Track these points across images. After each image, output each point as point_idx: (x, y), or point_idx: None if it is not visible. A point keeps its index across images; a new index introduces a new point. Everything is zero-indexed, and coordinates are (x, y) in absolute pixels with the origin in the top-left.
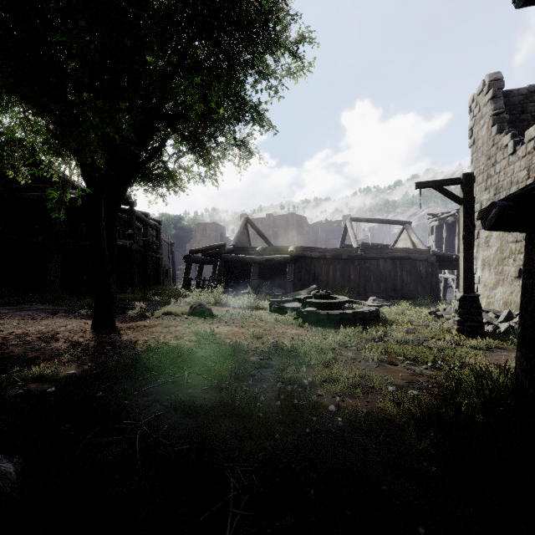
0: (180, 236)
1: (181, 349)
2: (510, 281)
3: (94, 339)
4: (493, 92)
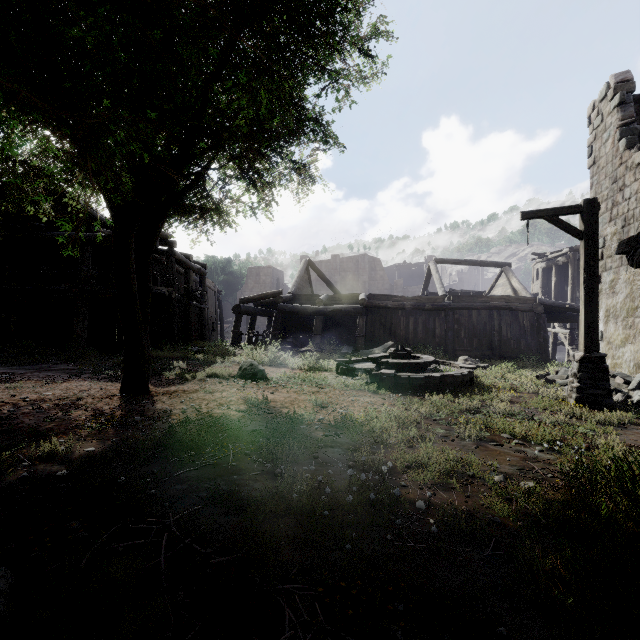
0: (229, 282)
1: (227, 421)
2: None
3: (122, 407)
4: (621, 97)
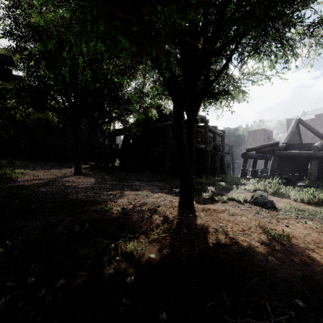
0: (236, 141)
1: (252, 255)
2: None
3: (177, 217)
4: None
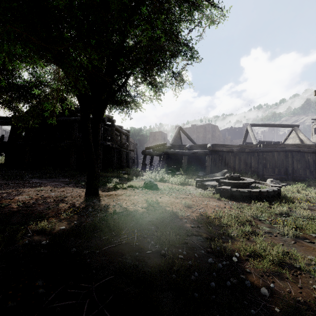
0: (141, 139)
1: (135, 214)
2: None
3: (84, 203)
4: None
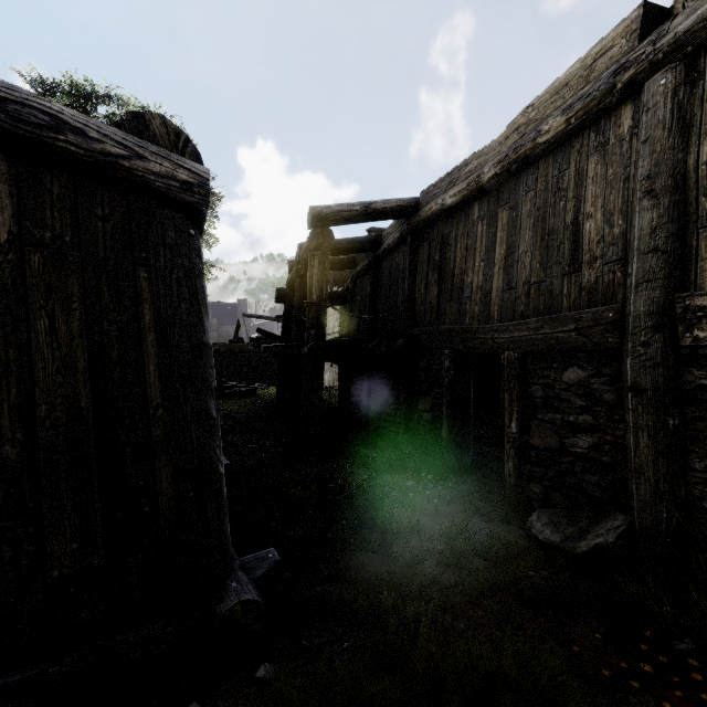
0: None
1: None
2: (330, 369)
3: None
4: None
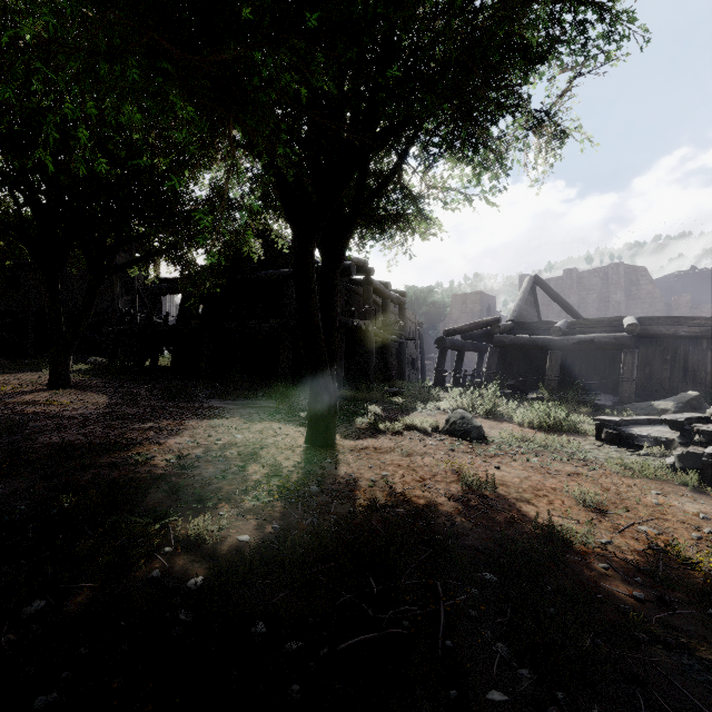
0: (430, 314)
1: (431, 517)
2: None
3: (301, 466)
4: None
